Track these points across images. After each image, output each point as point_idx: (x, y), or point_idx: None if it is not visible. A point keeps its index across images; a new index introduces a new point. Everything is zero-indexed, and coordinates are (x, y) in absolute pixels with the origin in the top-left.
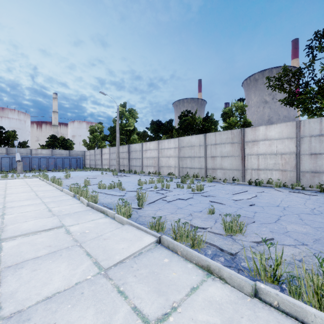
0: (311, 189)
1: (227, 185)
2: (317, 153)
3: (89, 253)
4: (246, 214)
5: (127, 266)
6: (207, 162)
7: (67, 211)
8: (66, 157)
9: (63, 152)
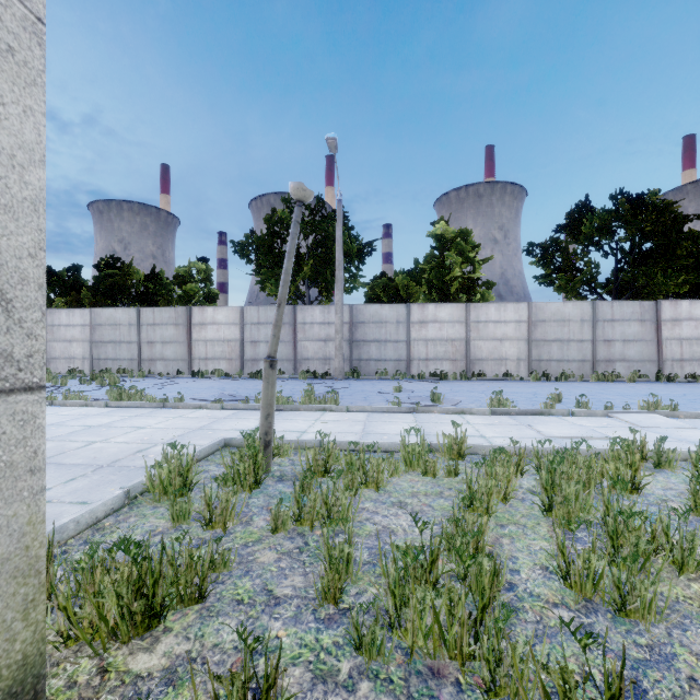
0: (246, 377)
1: (164, 379)
2: (256, 341)
3: None
4: (145, 393)
5: None
6: (142, 350)
7: None
8: None
9: None
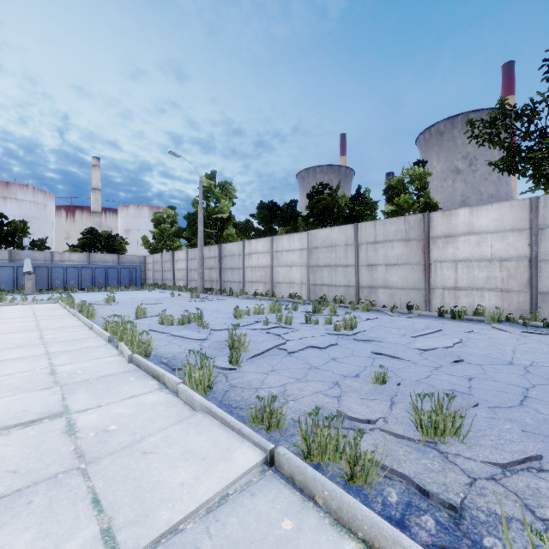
0: None
1: (399, 317)
2: None
3: (100, 498)
4: (452, 384)
5: (186, 547)
6: (359, 274)
7: (85, 375)
8: (111, 267)
9: (108, 258)
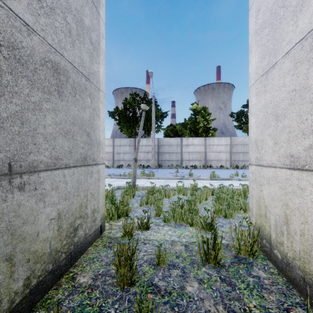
0: (115, 167)
1: None
2: (119, 152)
3: None
4: None
5: None
6: None
7: None
8: None
9: None
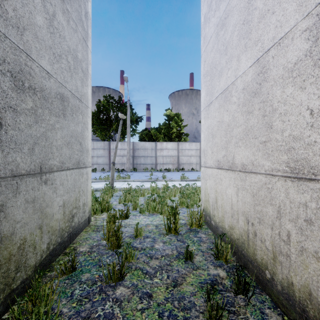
0: None
1: None
2: (92, 156)
3: None
4: None
5: None
6: None
7: None
8: None
9: None
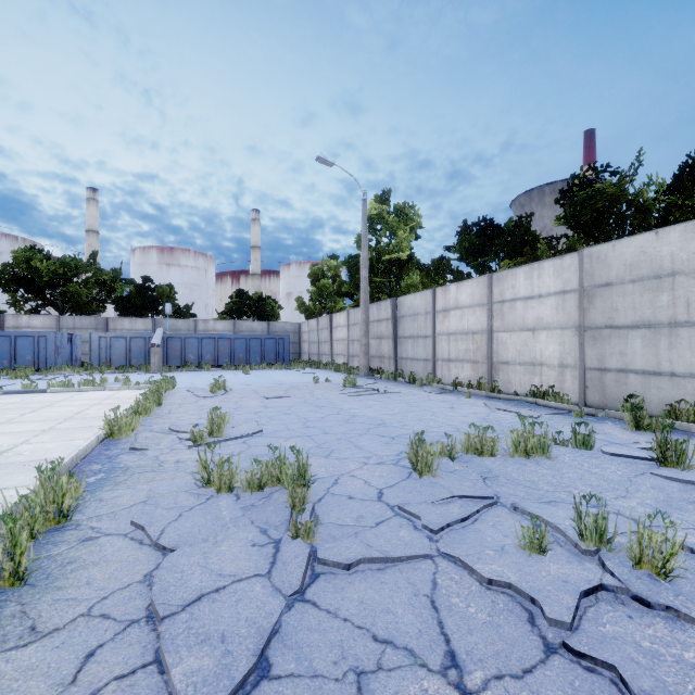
0: None
1: None
2: None
3: None
4: None
5: None
6: None
7: None
8: (253, 337)
9: (256, 326)
